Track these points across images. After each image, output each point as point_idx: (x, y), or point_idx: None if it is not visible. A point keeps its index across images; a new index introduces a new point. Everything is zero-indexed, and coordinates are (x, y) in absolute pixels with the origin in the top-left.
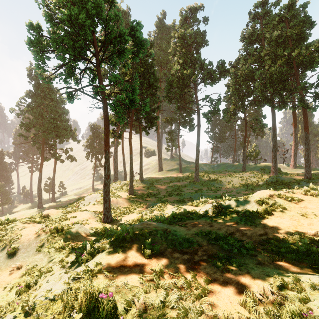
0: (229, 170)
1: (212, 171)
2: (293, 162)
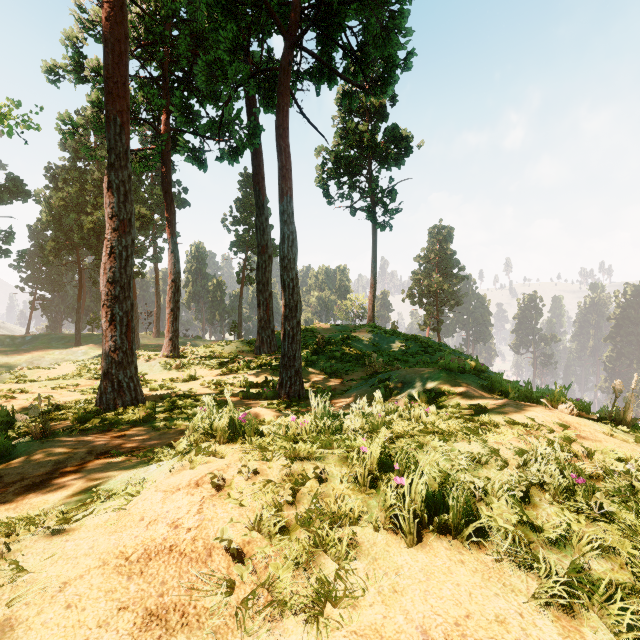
0: (49, 346)
1: (10, 350)
2: (156, 329)
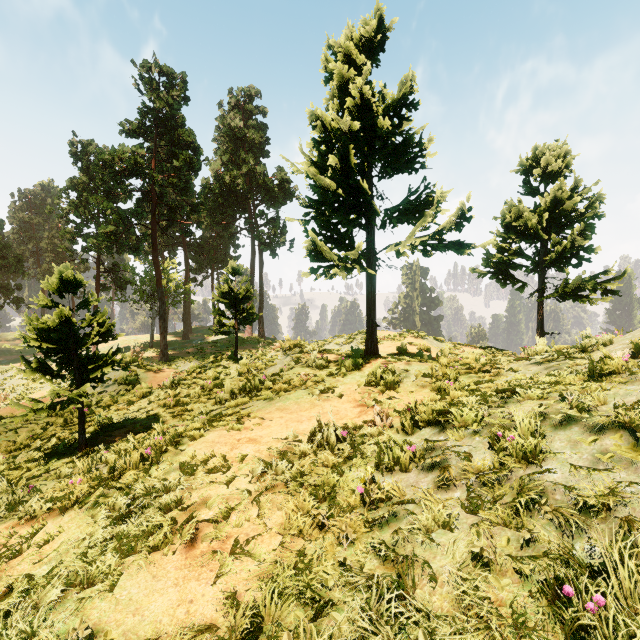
0: None
1: None
2: None
